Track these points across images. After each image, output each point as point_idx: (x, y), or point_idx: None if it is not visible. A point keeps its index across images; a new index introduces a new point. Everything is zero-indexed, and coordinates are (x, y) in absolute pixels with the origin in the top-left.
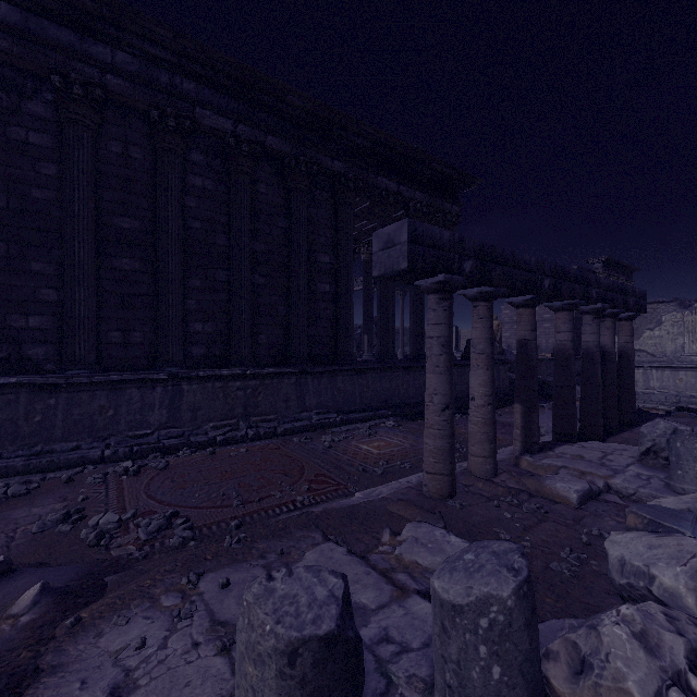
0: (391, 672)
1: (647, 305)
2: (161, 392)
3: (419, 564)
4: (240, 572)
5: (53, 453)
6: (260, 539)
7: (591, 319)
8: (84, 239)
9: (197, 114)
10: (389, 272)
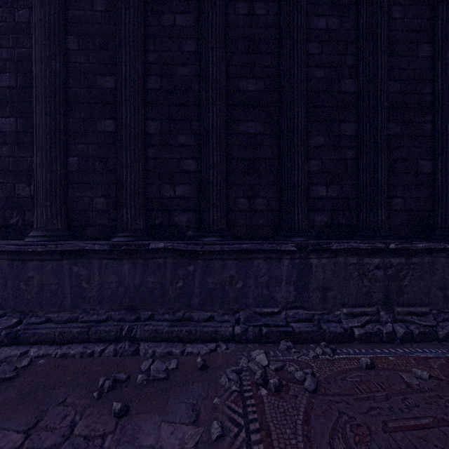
0: None
1: None
2: (287, 265)
3: None
4: None
5: (191, 321)
6: None
7: None
8: (216, 102)
9: None
10: None
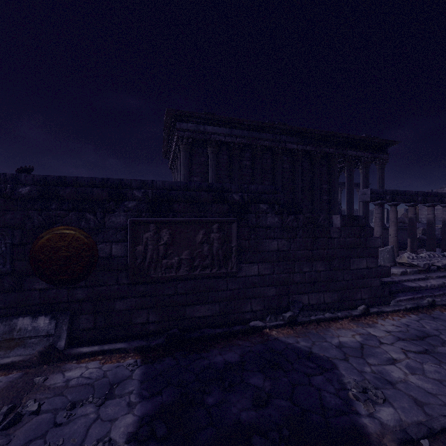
0: None
1: None
2: None
3: None
4: None
5: None
6: None
7: (445, 209)
8: None
9: (286, 146)
10: (364, 201)
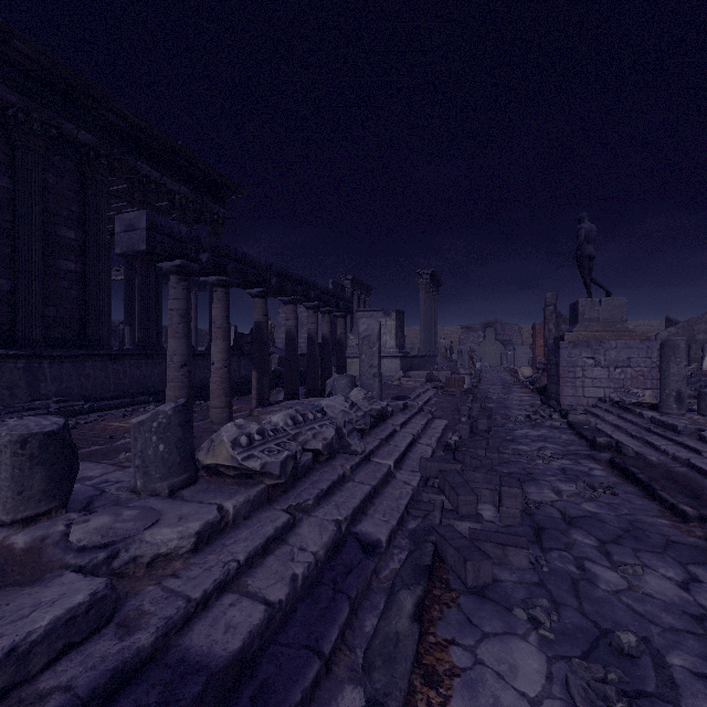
0: (106, 489)
1: (368, 312)
2: None
3: None
4: None
5: None
6: None
7: (313, 313)
8: None
9: None
10: (130, 251)
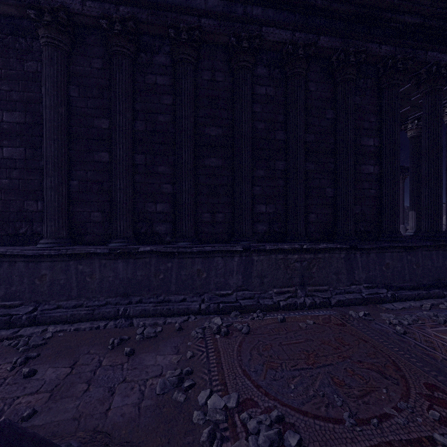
0: None
1: None
2: (238, 261)
3: None
4: None
5: (170, 302)
6: None
7: None
8: (188, 145)
9: (263, 33)
10: None
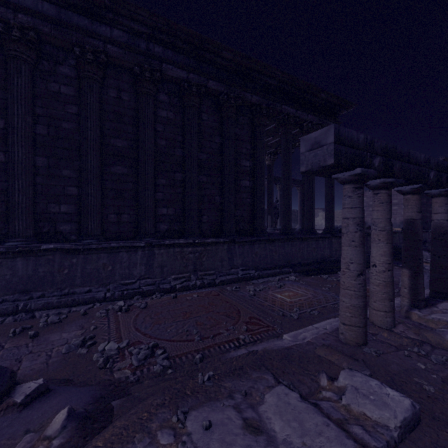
0: None
1: None
2: (141, 255)
3: (368, 417)
4: (216, 412)
5: (75, 294)
6: (225, 378)
7: None
8: (93, 153)
9: (164, 68)
10: (315, 168)
